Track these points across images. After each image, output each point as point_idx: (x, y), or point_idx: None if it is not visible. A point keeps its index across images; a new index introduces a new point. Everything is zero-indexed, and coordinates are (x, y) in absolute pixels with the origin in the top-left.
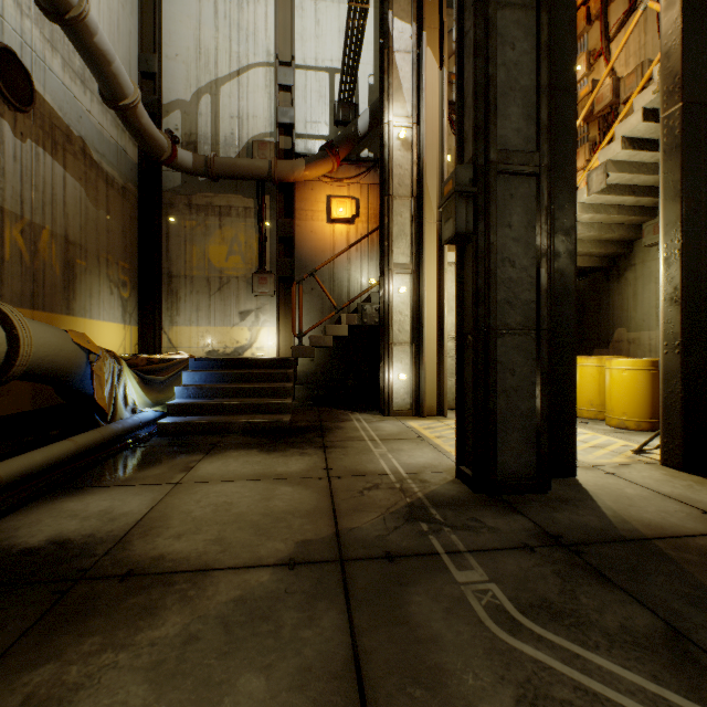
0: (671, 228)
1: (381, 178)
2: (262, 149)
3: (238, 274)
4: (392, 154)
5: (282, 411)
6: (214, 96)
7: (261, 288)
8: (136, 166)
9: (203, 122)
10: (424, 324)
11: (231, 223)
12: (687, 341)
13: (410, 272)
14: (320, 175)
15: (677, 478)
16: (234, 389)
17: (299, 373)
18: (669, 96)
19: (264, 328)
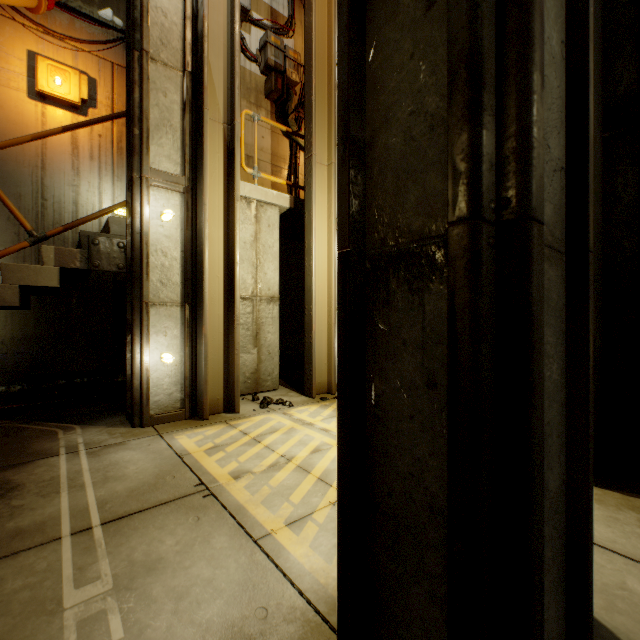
0: None
1: (129, 25)
2: None
3: None
4: None
5: None
6: None
7: None
8: None
9: None
10: (205, 273)
11: None
12: None
13: (181, 189)
14: (11, 3)
15: (610, 506)
16: None
17: None
18: None
19: None
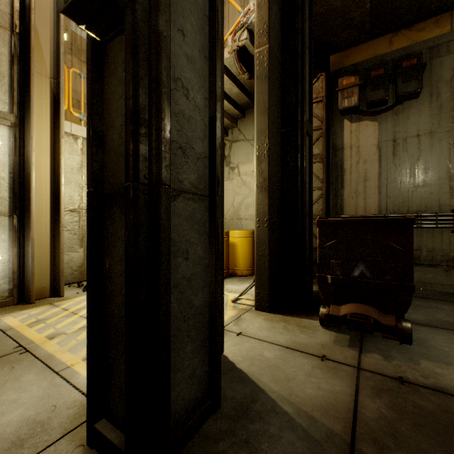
0: (262, 134)
1: None
2: None
3: None
4: None
5: None
6: None
7: None
8: None
9: None
10: (32, 191)
11: None
12: (271, 218)
13: (9, 124)
14: None
15: (274, 322)
16: None
17: None
18: (261, 37)
19: None
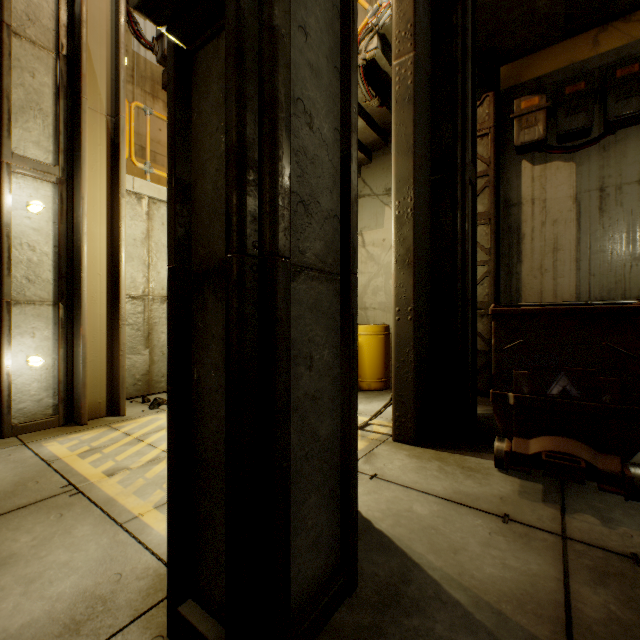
0: (404, 184)
1: None
2: None
3: None
4: None
5: None
6: None
7: None
8: None
9: None
10: (84, 271)
11: None
12: (418, 307)
13: (54, 179)
14: None
15: (424, 460)
16: None
17: None
18: (403, 42)
19: None
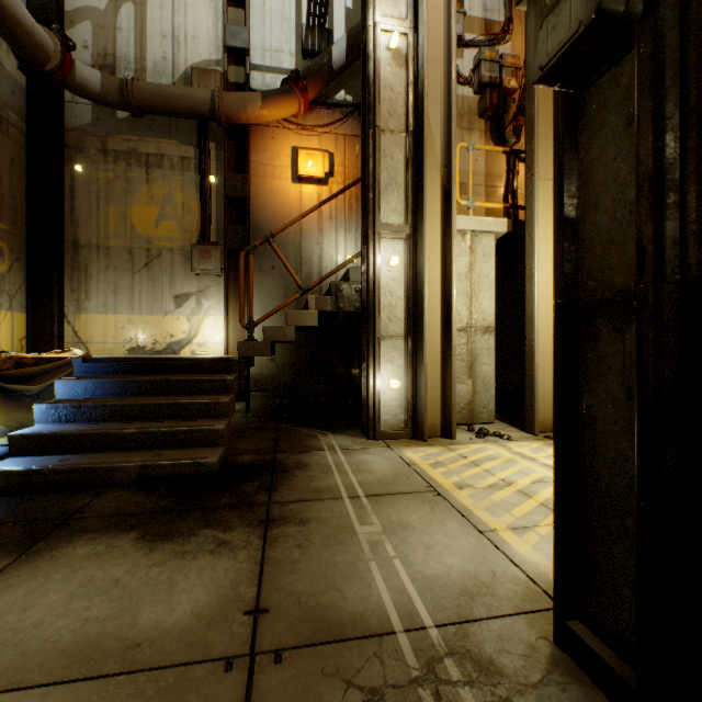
0: None
1: (364, 108)
2: (204, 80)
3: (172, 245)
4: (380, 68)
5: (209, 442)
6: (139, 6)
7: (203, 264)
8: (23, 90)
9: (124, 39)
10: (425, 309)
11: (163, 177)
12: None
13: (404, 236)
14: (283, 117)
15: None
16: (135, 407)
17: (256, 377)
18: None
19: (208, 318)
